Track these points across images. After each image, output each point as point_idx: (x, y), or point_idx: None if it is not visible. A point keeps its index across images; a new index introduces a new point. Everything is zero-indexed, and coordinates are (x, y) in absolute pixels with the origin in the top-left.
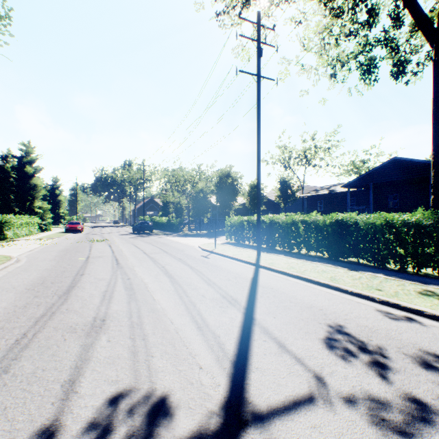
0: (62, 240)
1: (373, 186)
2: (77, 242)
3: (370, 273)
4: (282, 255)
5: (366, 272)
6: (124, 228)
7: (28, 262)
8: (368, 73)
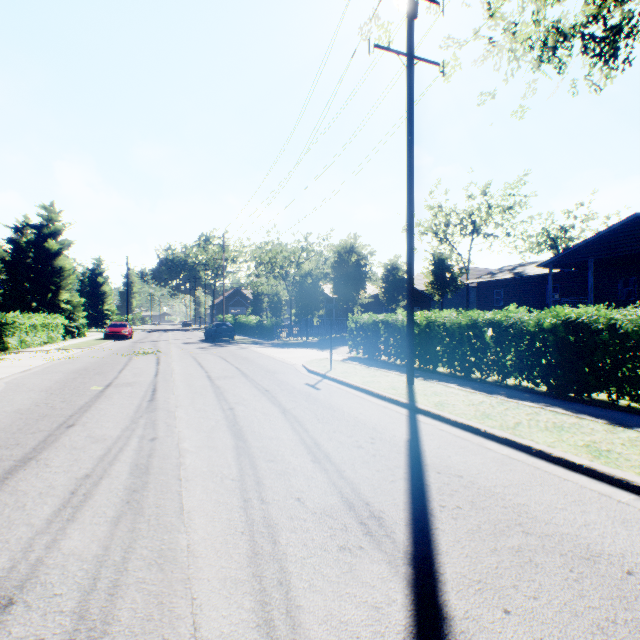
0: (91, 352)
1: (593, 264)
2: (109, 356)
3: None
4: (455, 385)
5: None
6: (195, 333)
7: (0, 394)
8: (614, 46)
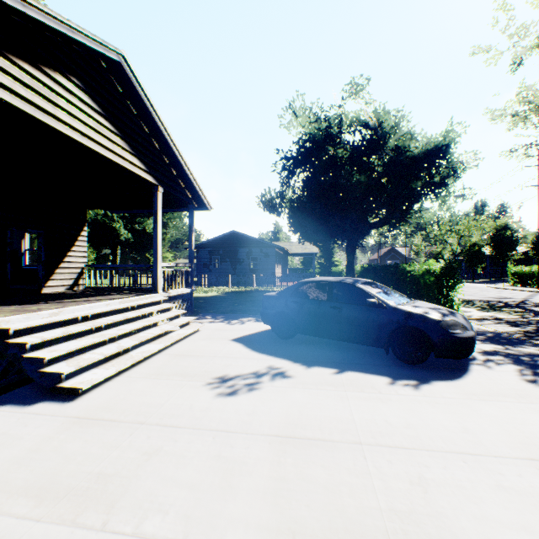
0: None
1: None
2: None
3: None
4: None
5: None
6: None
7: None
8: None
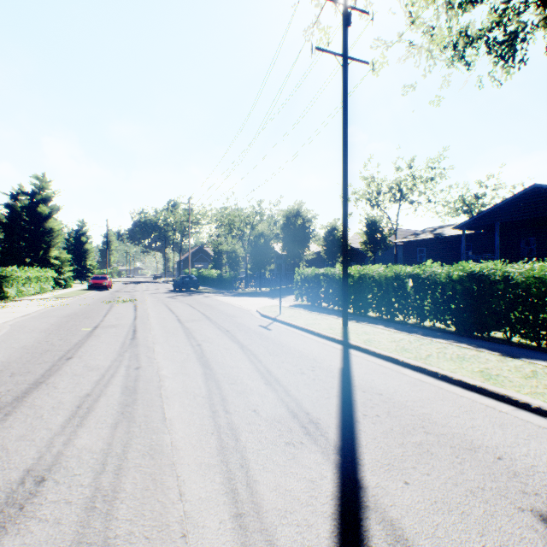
0: (78, 300)
1: (499, 226)
2: (94, 303)
3: (546, 363)
4: (382, 326)
5: (537, 361)
6: (165, 284)
7: (7, 334)
8: (511, 49)
